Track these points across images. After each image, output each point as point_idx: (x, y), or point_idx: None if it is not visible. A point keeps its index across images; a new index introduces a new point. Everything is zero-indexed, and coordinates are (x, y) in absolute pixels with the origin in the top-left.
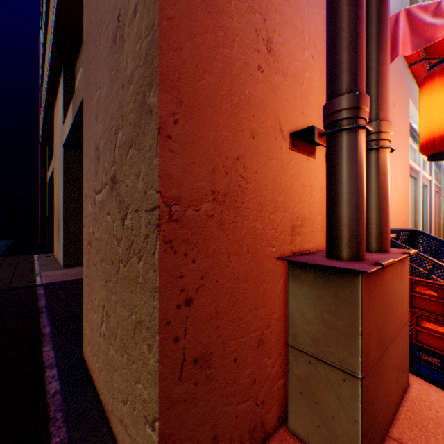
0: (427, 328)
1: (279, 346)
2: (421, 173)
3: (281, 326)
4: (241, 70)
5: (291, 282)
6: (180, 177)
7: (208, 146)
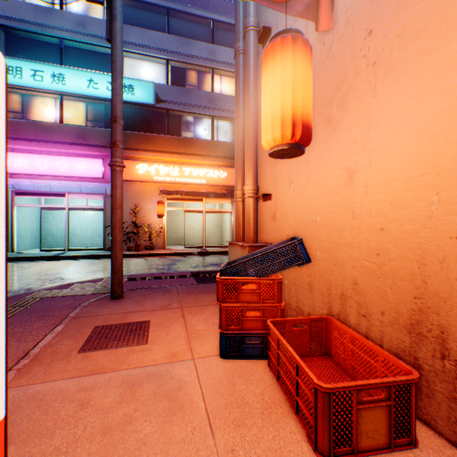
0: None
1: None
2: None
3: None
4: None
5: None
6: None
7: None
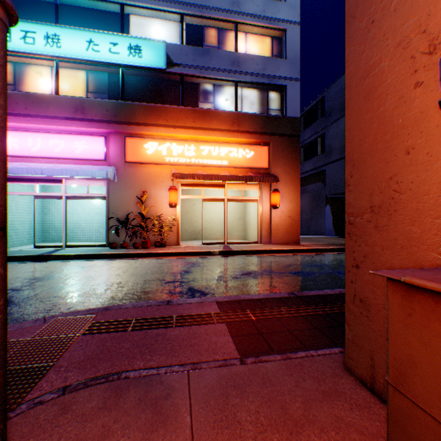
0: None
1: None
2: None
3: None
4: (393, 110)
5: None
6: (352, 203)
7: (367, 180)
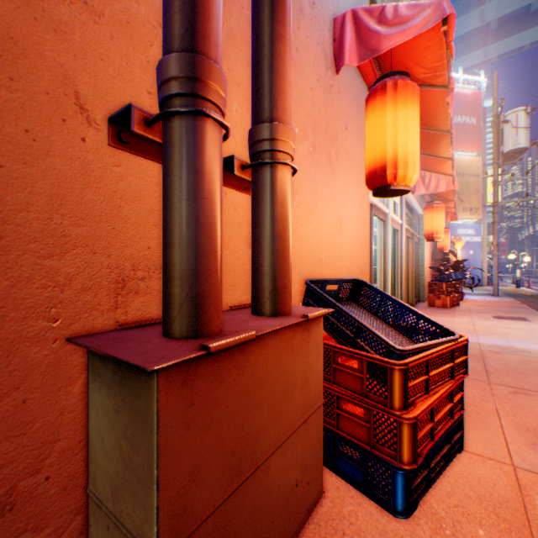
0: (349, 411)
1: (79, 496)
2: (391, 216)
3: (84, 459)
4: None
5: (92, 381)
6: None
7: None
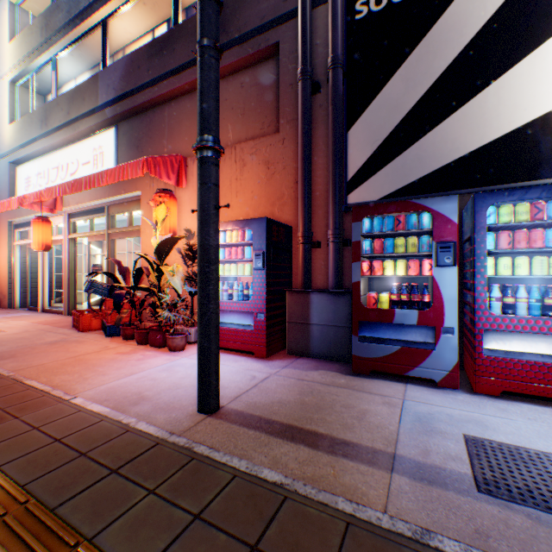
0: None
1: None
2: None
3: None
4: None
5: None
6: None
7: None
